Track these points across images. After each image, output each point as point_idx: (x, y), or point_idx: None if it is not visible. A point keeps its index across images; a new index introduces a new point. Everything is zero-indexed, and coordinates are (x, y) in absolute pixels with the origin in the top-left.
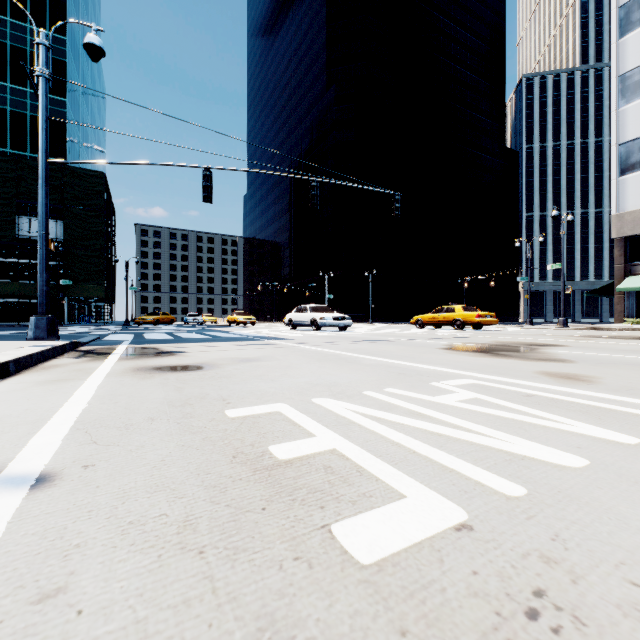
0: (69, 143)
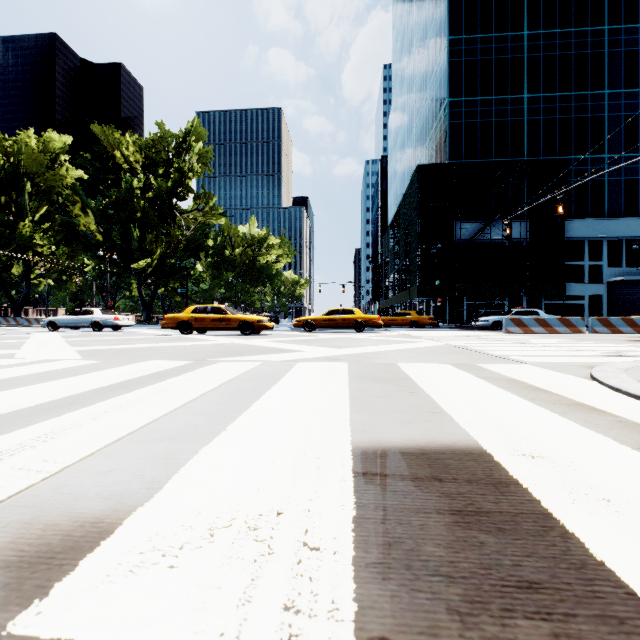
0: (460, 137)
